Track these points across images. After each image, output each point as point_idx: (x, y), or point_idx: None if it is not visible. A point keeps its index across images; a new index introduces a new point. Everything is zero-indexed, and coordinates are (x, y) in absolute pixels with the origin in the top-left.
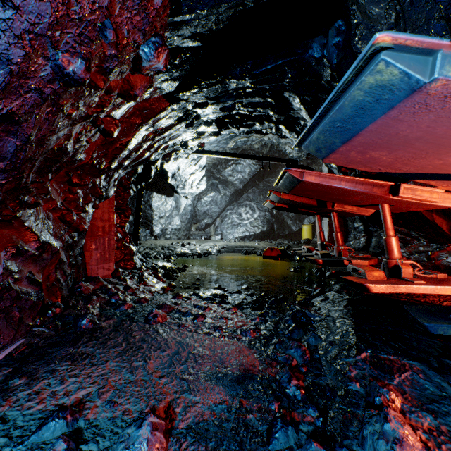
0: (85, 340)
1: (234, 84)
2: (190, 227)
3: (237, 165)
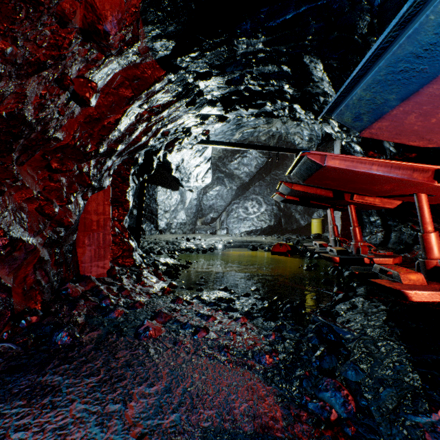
0: (56, 363)
1: (243, 46)
2: (196, 222)
3: (244, 158)
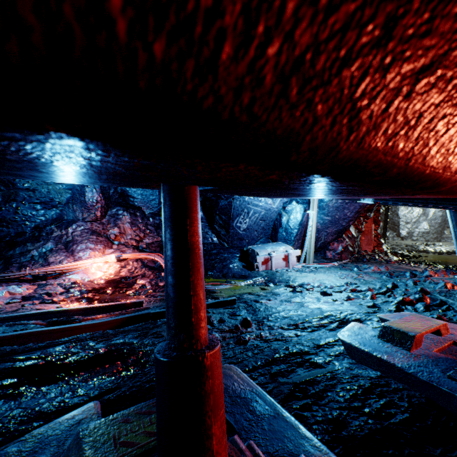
0: (366, 262)
1: None
2: (441, 231)
3: None
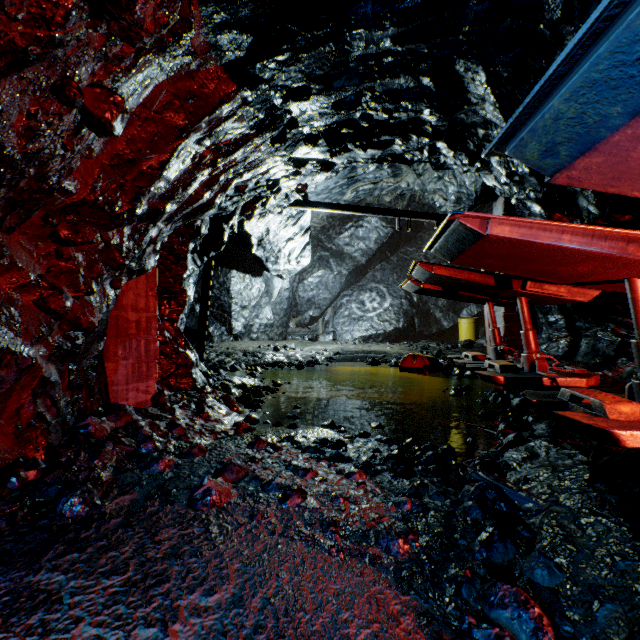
0: (59, 550)
1: (360, 44)
2: (288, 323)
3: (358, 228)
